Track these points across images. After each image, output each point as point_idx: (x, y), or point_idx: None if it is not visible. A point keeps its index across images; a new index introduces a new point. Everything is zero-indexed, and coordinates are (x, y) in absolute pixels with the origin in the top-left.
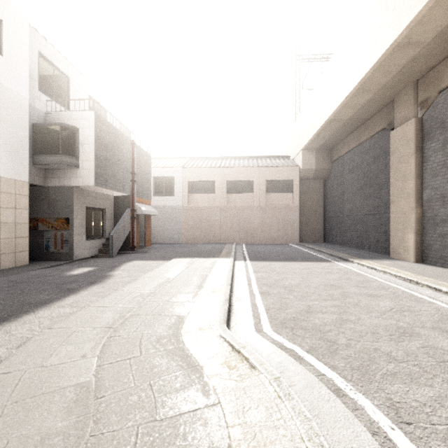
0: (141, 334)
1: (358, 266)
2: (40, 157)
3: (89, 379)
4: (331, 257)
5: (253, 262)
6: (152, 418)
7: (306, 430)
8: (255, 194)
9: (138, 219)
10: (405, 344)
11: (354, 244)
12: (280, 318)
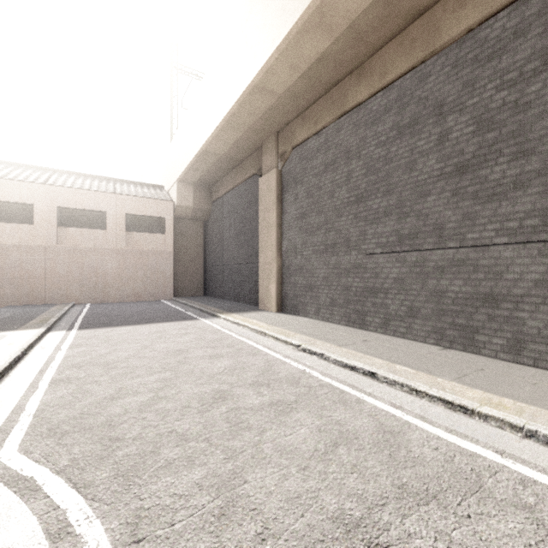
0: None
1: (224, 321)
2: None
3: None
4: (201, 313)
5: (81, 331)
6: None
7: None
8: (110, 232)
9: None
10: (212, 412)
11: (232, 296)
12: (54, 421)
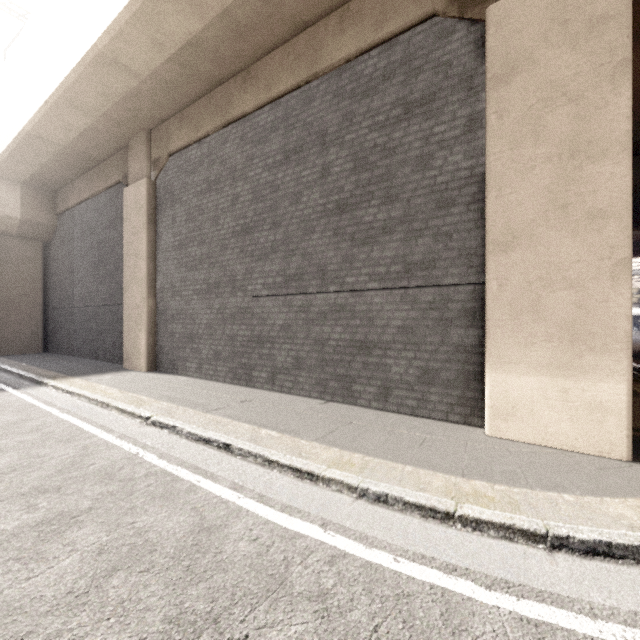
0: None
1: (51, 391)
2: None
3: None
4: (19, 380)
5: None
6: None
7: None
8: None
9: None
10: None
11: (87, 352)
12: None
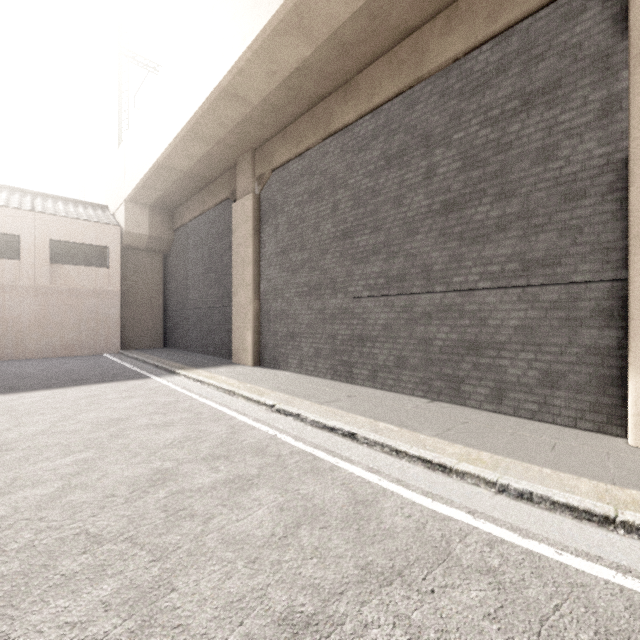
0: None
1: (184, 379)
2: None
3: None
4: (156, 370)
5: None
6: None
7: None
8: (26, 263)
9: None
10: (145, 500)
11: (199, 348)
12: None
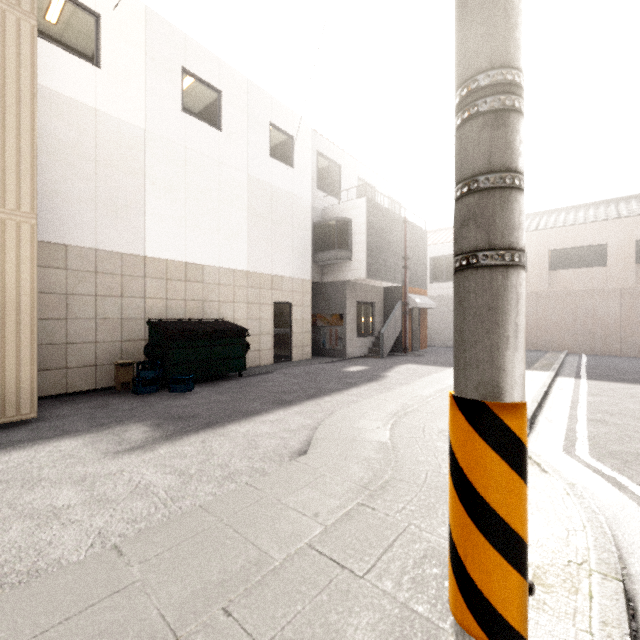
0: (423, 425)
1: None
2: (319, 255)
3: (386, 441)
4: None
5: (592, 382)
6: (437, 471)
7: (589, 517)
8: (611, 268)
9: (411, 314)
10: None
11: None
12: (610, 449)
